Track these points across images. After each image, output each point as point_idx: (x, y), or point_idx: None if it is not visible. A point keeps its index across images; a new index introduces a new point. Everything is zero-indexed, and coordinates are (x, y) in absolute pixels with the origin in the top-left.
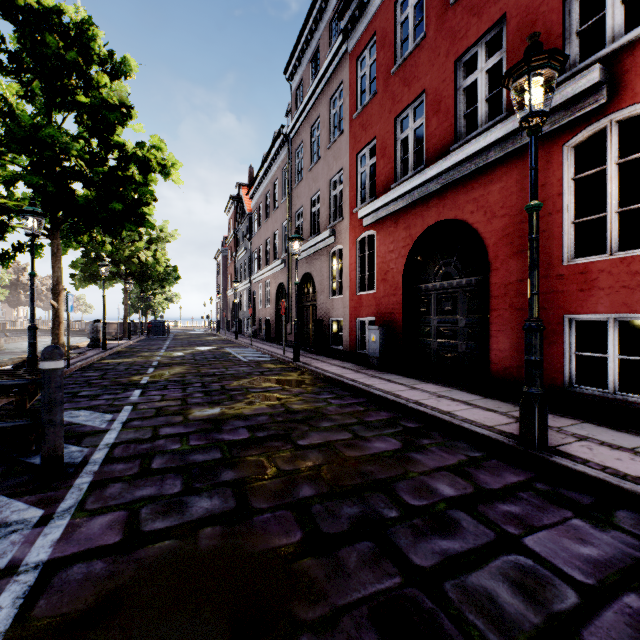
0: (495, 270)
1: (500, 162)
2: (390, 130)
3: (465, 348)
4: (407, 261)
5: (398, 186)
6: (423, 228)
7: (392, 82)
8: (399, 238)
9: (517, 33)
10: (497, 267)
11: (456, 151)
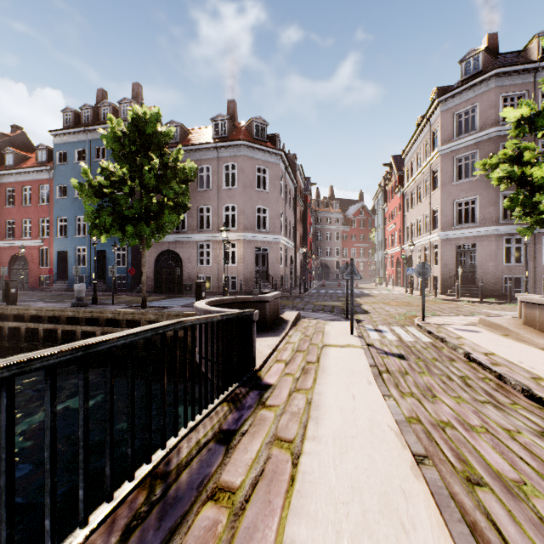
0: (30, 267)
1: (31, 246)
2: (5, 222)
3: (26, 282)
4: (10, 260)
5: (7, 241)
6: (15, 253)
7: (5, 209)
8: (8, 254)
9: (34, 224)
10: (31, 266)
11: (22, 241)
